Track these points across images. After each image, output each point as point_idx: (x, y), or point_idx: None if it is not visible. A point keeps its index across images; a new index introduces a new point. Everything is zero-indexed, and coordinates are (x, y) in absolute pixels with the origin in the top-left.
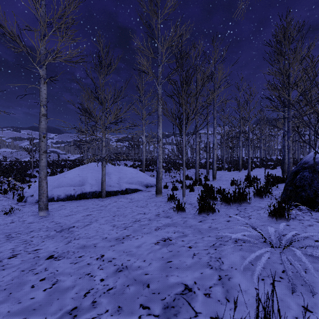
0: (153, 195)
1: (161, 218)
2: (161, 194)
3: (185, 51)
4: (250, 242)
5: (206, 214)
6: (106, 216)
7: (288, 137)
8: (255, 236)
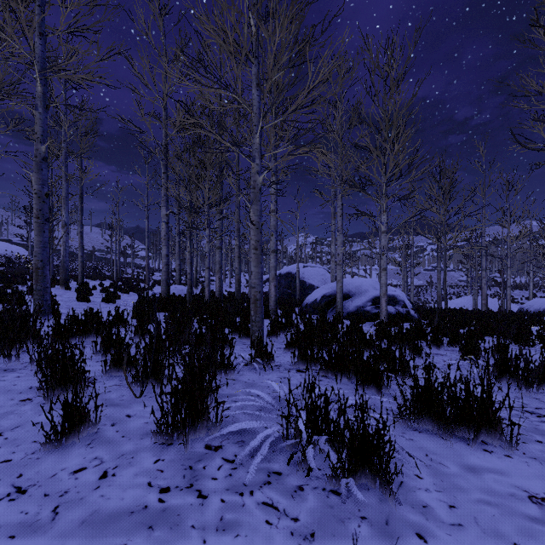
0: None
1: None
2: None
3: None
4: None
5: None
6: None
7: None
8: None
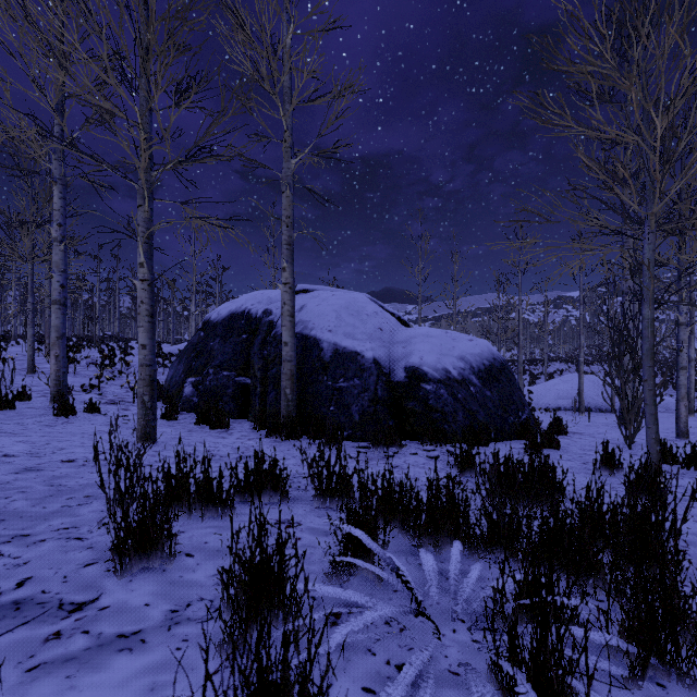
0: None
1: None
2: (694, 415)
3: None
4: None
5: None
6: None
7: None
8: None
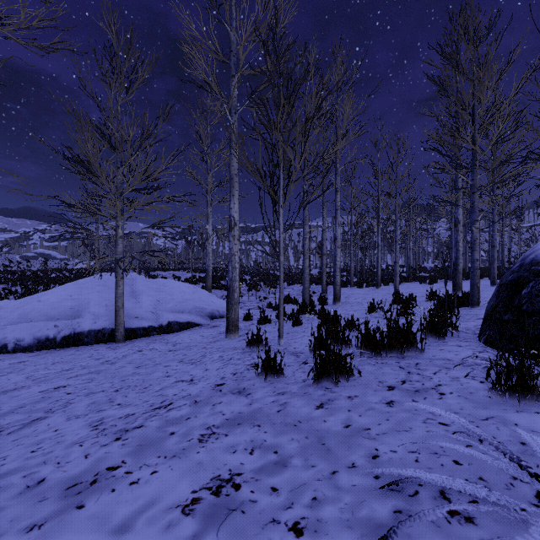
0: (221, 334)
1: (226, 395)
2: (237, 331)
3: (284, 32)
4: (494, 502)
5: (333, 381)
6: (100, 391)
7: (473, 221)
8: (493, 469)
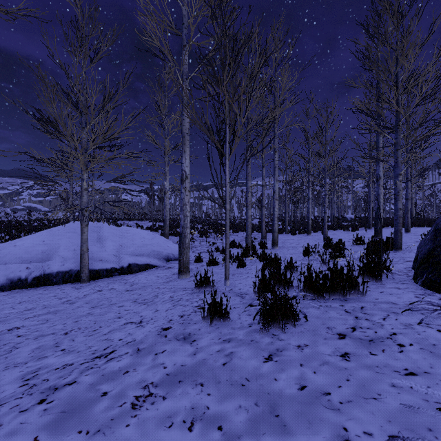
0: (174, 274)
1: (170, 342)
2: (188, 273)
3: None
4: None
5: (279, 327)
6: (50, 333)
7: (397, 175)
8: None
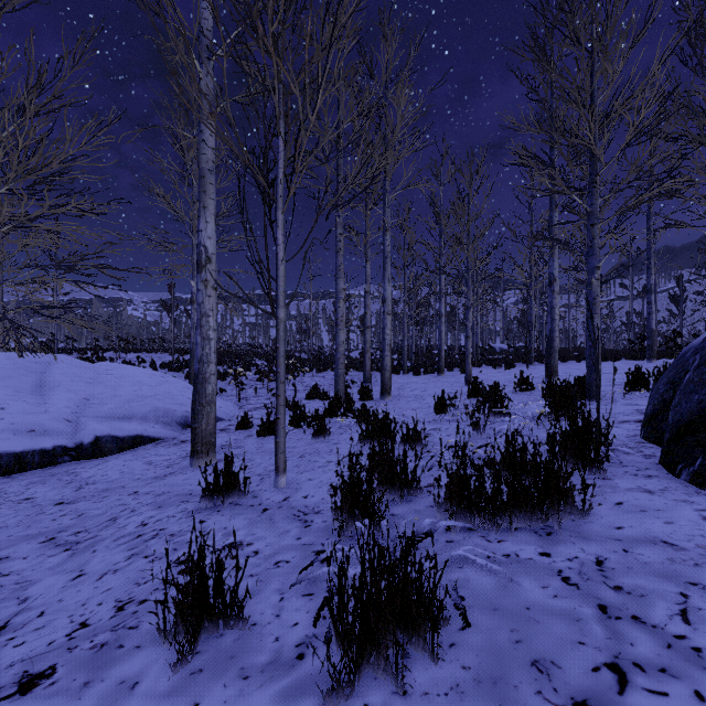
0: (187, 457)
1: None
2: (213, 454)
3: None
4: None
5: (388, 671)
6: None
7: (592, 269)
8: None
